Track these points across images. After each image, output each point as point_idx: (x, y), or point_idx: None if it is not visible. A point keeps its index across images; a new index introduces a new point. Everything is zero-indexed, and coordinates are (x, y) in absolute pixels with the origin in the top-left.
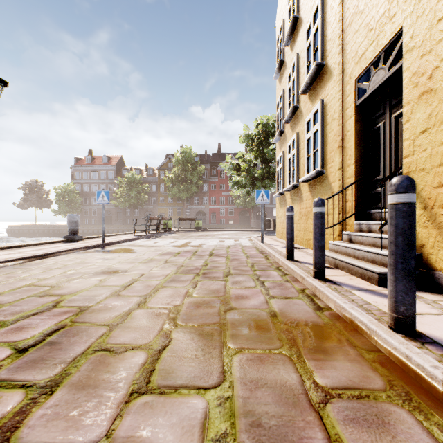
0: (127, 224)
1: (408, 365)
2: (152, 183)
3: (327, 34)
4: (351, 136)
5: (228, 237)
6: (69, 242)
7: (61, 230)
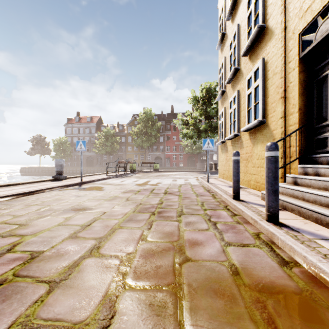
0: (104, 166)
1: None
2: (122, 136)
3: None
4: (294, 86)
5: (179, 177)
6: (55, 181)
7: None
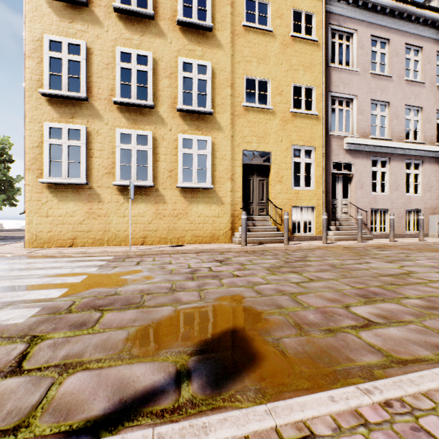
0: None
1: (336, 246)
2: None
3: (215, 97)
4: (240, 177)
5: None
6: None
7: None
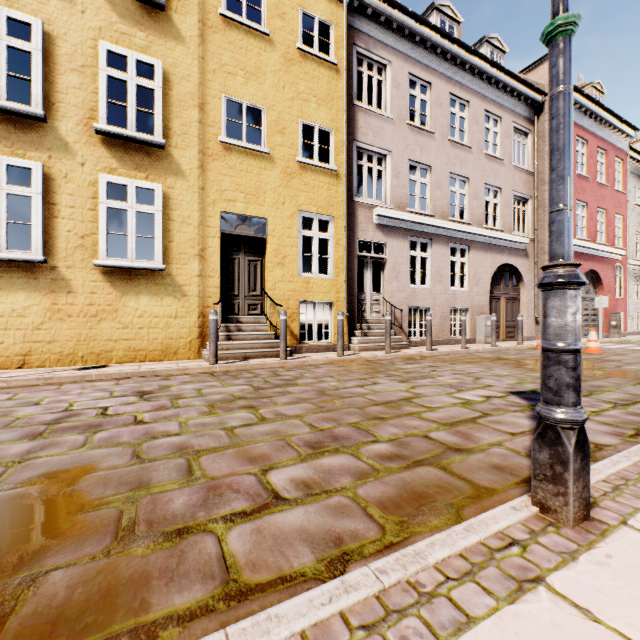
0: None
1: (356, 359)
2: None
3: (171, 121)
4: (216, 254)
5: None
6: None
7: None
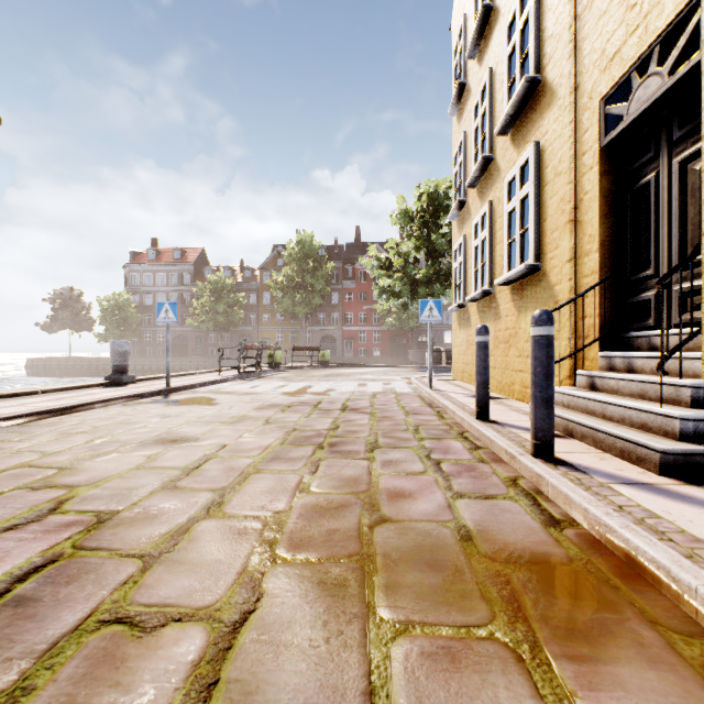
0: (211, 356)
1: None
2: (251, 292)
3: (545, 27)
4: (592, 201)
5: (372, 378)
6: (112, 386)
7: (108, 365)
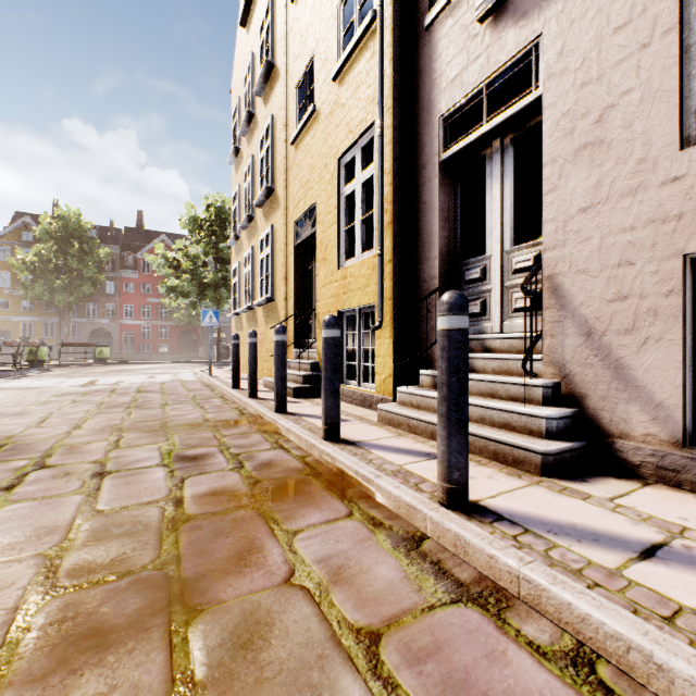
0: None
1: (272, 423)
2: None
3: (277, 160)
4: (292, 272)
5: (160, 372)
6: None
7: None
